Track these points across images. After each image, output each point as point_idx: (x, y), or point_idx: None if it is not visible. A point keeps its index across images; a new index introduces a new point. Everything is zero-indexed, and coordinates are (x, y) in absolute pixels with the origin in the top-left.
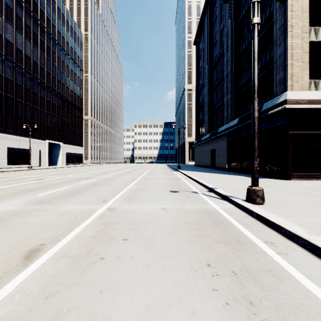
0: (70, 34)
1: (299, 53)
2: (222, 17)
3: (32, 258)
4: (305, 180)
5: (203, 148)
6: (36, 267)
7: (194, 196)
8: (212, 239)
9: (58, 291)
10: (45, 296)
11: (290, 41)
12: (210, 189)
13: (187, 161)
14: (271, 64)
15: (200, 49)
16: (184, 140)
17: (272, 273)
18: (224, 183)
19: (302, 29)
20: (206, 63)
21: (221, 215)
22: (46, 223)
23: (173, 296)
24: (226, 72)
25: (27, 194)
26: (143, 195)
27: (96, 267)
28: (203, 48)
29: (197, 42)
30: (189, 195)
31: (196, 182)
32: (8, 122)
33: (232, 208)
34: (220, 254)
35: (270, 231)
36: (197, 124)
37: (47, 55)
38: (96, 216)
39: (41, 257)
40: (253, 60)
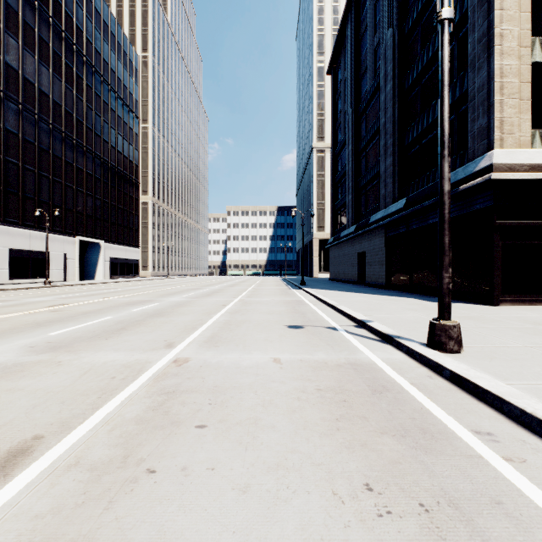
0: (117, 56)
1: (515, 83)
2: (378, 25)
3: (9, 469)
4: (525, 305)
5: (345, 250)
6: (13, 492)
7: (331, 336)
8: (372, 427)
9: None
10: None
11: (499, 62)
12: (360, 322)
13: (316, 272)
14: (464, 103)
15: (339, 81)
16: (311, 237)
17: (504, 509)
18: (383, 312)
19: (520, 41)
20: (350, 104)
21: (384, 374)
22: (54, 390)
23: None
24: (384, 120)
25: (31, 331)
26: (239, 333)
27: (137, 492)
28: (344, 79)
29: (334, 69)
30: (323, 333)
31: (334, 310)
32: (9, 206)
33: (403, 359)
34: (391, 460)
35: (480, 408)
36: (333, 209)
37: (77, 91)
38: (150, 376)
39: (29, 468)
40: (440, 88)
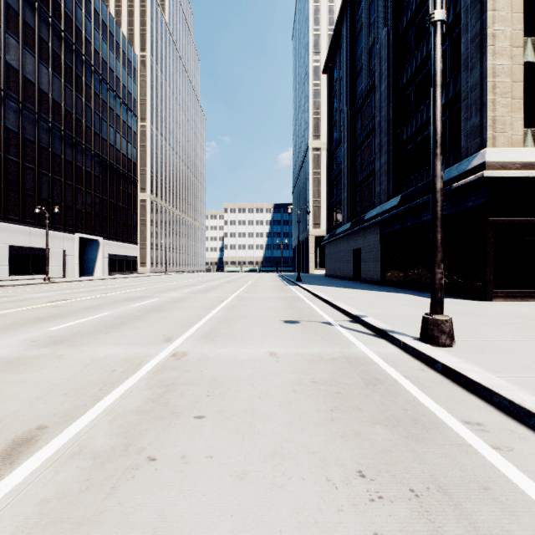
0: (116, 56)
1: (507, 82)
2: (373, 25)
3: (15, 457)
4: (517, 301)
5: (340, 247)
6: (20, 478)
7: (326, 331)
8: (365, 417)
9: None
10: None
11: (491, 61)
12: (355, 317)
13: (312, 268)
14: (457, 102)
15: (335, 80)
16: (307, 234)
17: (491, 494)
18: (378, 307)
19: (512, 41)
20: (345, 103)
21: (378, 368)
22: (56, 383)
23: None
24: (379, 118)
25: (33, 326)
26: (236, 328)
27: (138, 478)
28: (339, 78)
29: (330, 68)
30: (318, 328)
31: (329, 305)
32: (10, 203)
33: (397, 353)
34: (383, 448)
35: (471, 399)
36: (329, 207)
37: (77, 90)
38: (150, 370)
39: (34, 456)
40: (433, 88)
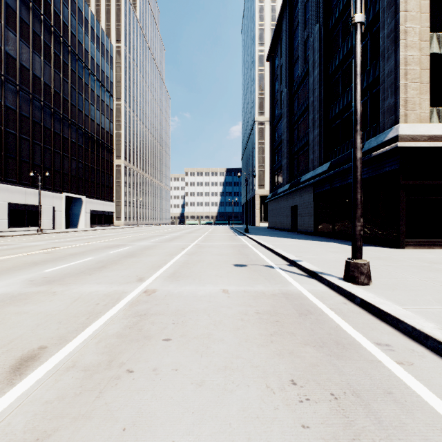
0: (96, 47)
1: (416, 70)
2: (307, 22)
3: (23, 370)
4: (425, 248)
5: (281, 204)
6: (28, 385)
7: (268, 273)
8: (298, 340)
9: (56, 428)
10: (34, 438)
11: (403, 53)
12: (292, 262)
13: (258, 222)
14: (376, 86)
15: (276, 67)
16: (253, 193)
17: (393, 397)
18: (311, 254)
19: (420, 36)
20: (285, 86)
21: (309, 302)
22: (52, 313)
23: (239, 438)
24: (312, 99)
25: (30, 269)
26: (195, 270)
27: (120, 385)
28: (280, 65)
29: (272, 57)
30: (262, 270)
31: (271, 252)
32: (9, 168)
33: (325, 290)
34: (311, 363)
35: (382, 326)
36: (271, 171)
37: (64, 75)
38: (126, 303)
39: (38, 369)
40: (354, 77)
